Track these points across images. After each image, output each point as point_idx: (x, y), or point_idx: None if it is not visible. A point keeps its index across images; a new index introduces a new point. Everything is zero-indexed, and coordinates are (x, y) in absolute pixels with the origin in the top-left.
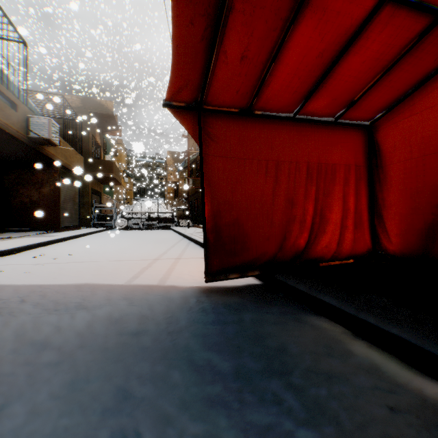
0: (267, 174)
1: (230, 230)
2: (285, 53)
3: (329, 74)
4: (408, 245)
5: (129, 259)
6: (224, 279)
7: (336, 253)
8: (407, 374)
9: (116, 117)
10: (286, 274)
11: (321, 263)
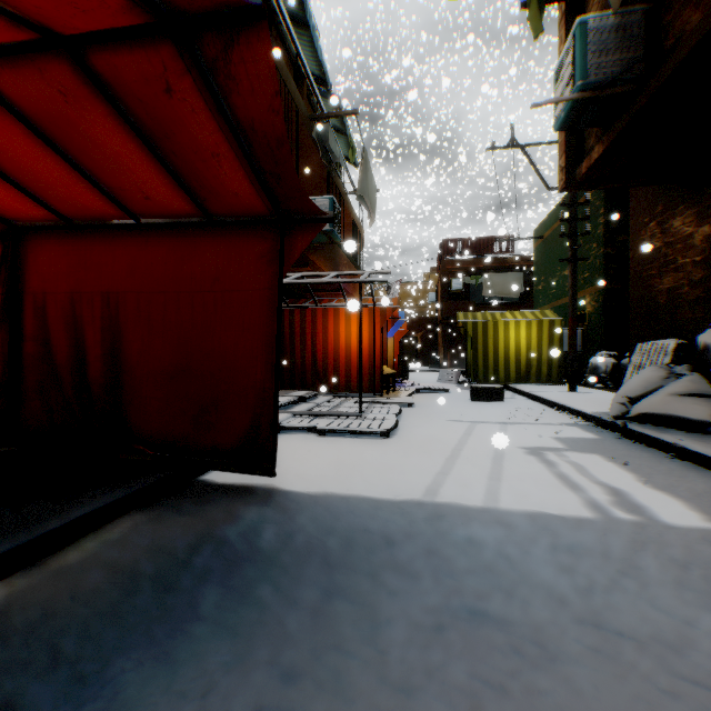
0: None
1: None
2: None
3: None
4: None
5: None
6: None
7: None
8: (110, 532)
9: None
10: None
11: None
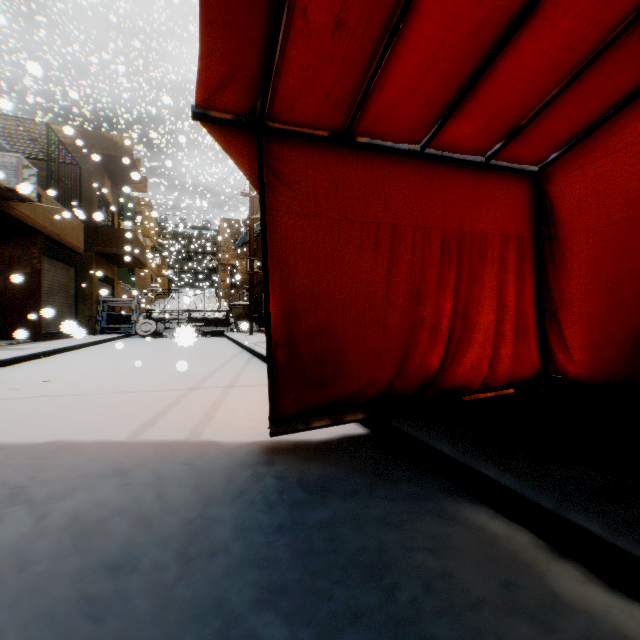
0: (378, 247)
1: (314, 342)
2: (414, 23)
3: (485, 73)
4: (601, 365)
5: (145, 388)
6: (303, 429)
7: (488, 379)
8: None
9: (138, 162)
10: (411, 420)
11: (465, 396)
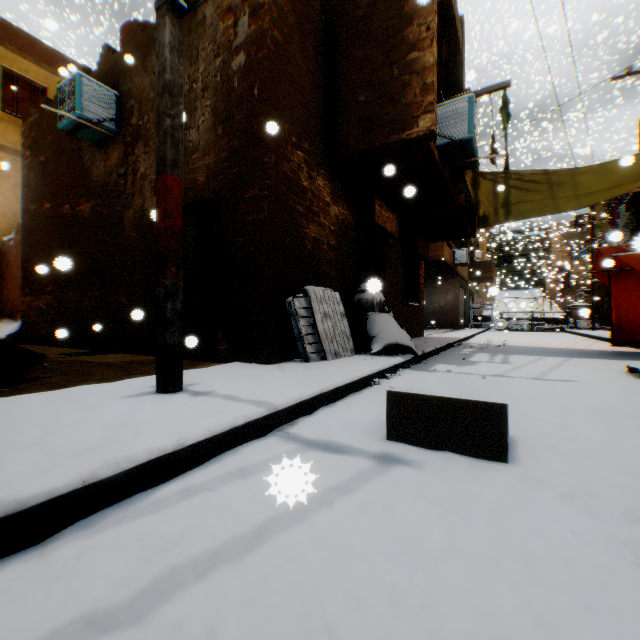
0: None
1: (625, 324)
2: None
3: None
4: None
5: (550, 343)
6: (621, 346)
7: None
8: None
9: None
10: None
11: None
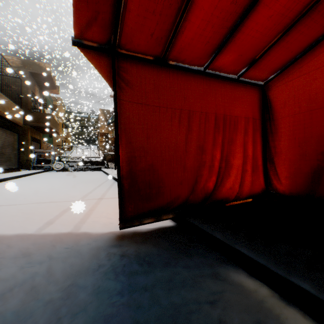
0: (181, 123)
1: (145, 175)
2: None
3: (239, 27)
4: (296, 186)
5: (52, 200)
6: (139, 225)
7: (238, 194)
8: None
9: (54, 78)
10: (199, 218)
11: (227, 203)
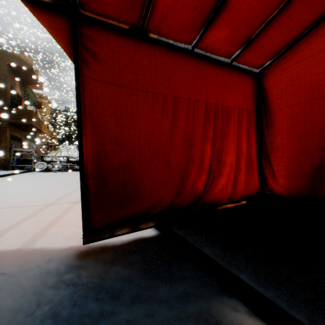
0: (164, 111)
1: (118, 174)
2: None
3: None
4: (295, 186)
5: (18, 205)
6: (109, 237)
7: (231, 195)
8: None
9: (36, 72)
10: (185, 227)
11: (218, 207)
